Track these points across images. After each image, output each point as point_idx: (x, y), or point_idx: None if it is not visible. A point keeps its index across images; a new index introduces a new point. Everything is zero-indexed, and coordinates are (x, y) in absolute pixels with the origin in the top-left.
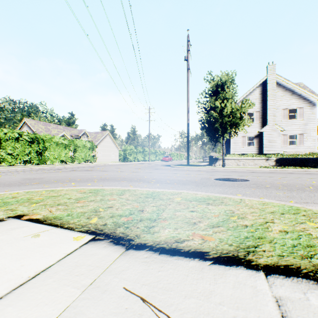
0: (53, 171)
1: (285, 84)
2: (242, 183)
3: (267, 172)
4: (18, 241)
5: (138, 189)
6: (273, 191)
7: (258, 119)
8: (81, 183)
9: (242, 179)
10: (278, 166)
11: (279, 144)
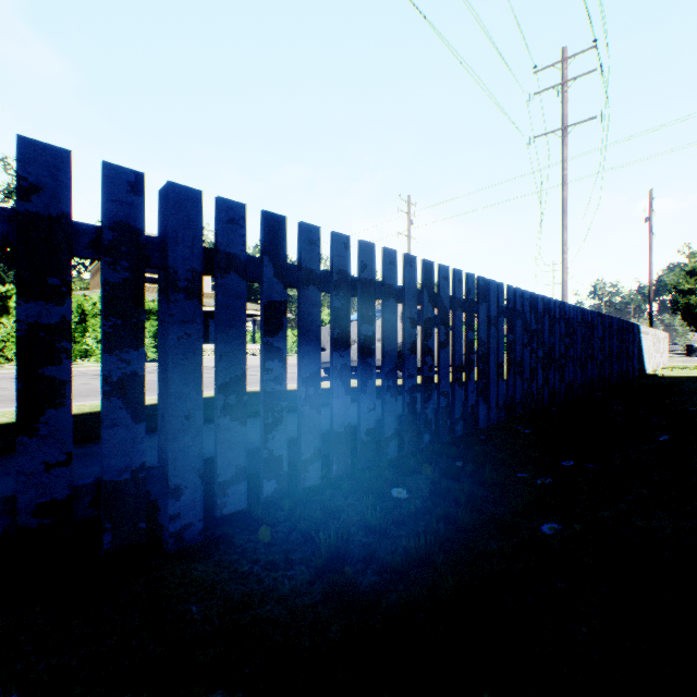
0: None
1: None
2: None
3: None
4: None
5: None
6: None
7: None
8: None
9: None
10: None
11: None
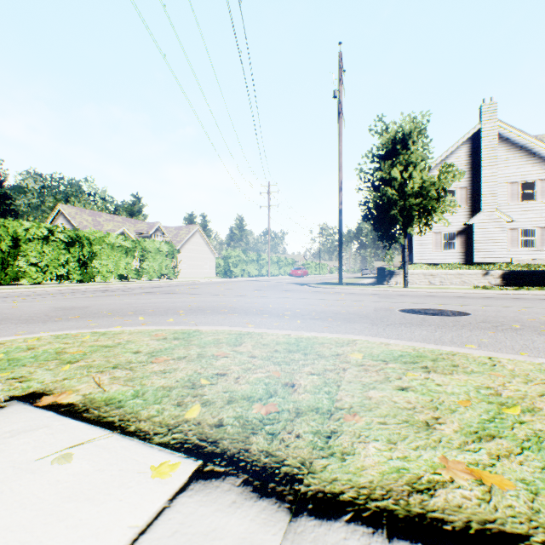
0: (107, 293)
1: (514, 137)
2: (460, 320)
3: (491, 296)
4: (19, 476)
5: (266, 331)
6: (535, 338)
7: (464, 201)
8: (156, 317)
9: (454, 310)
10: (507, 285)
11: (503, 246)
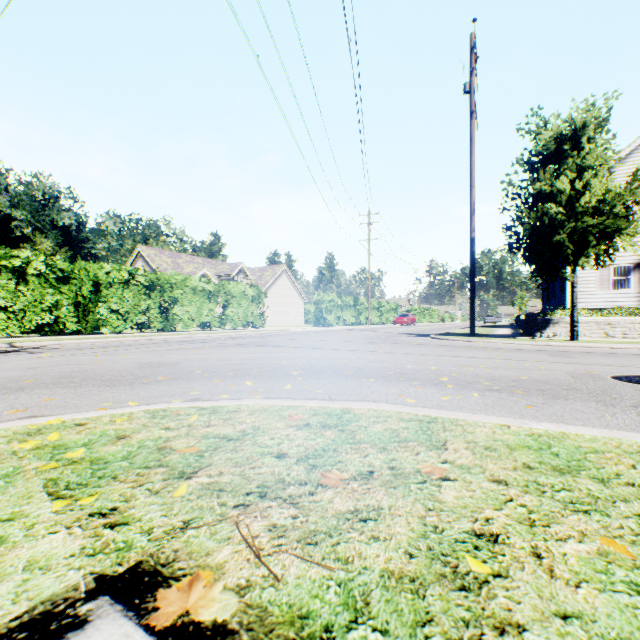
0: (192, 345)
1: None
2: None
3: None
4: None
5: (458, 416)
6: None
7: None
8: (266, 380)
9: None
10: None
11: None
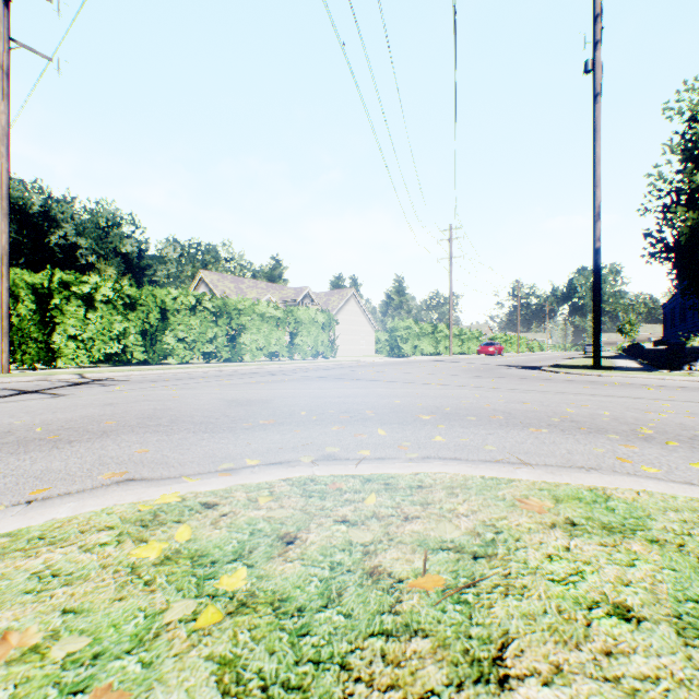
0: (270, 378)
1: None
2: None
3: None
4: None
5: None
6: None
7: None
8: (398, 428)
9: None
10: None
11: None
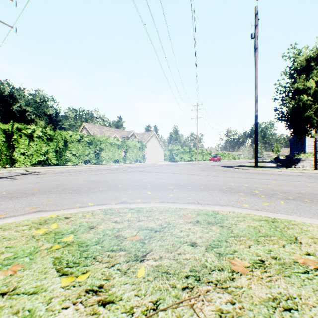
0: (112, 171)
1: None
2: None
3: None
4: None
5: (288, 217)
6: None
7: None
8: (157, 191)
9: None
10: None
11: None
